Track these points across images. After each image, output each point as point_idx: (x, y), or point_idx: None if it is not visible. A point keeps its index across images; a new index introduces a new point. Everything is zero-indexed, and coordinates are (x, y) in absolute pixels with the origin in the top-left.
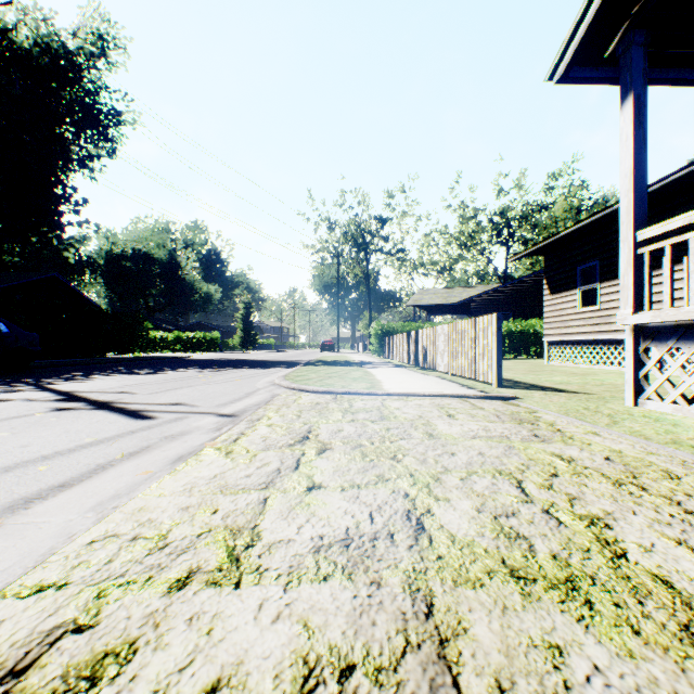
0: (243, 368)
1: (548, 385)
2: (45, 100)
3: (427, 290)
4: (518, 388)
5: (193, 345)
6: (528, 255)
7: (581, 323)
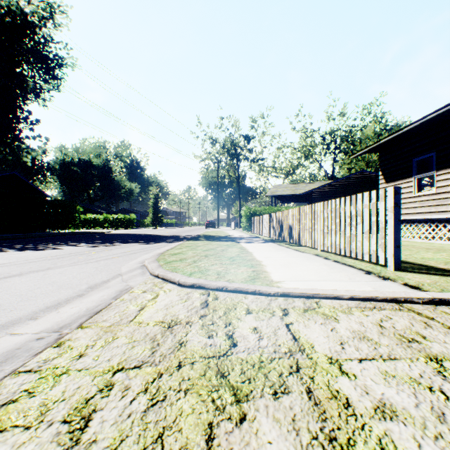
0: (137, 242)
1: (442, 266)
2: (5, 46)
3: (280, 185)
4: (422, 272)
5: (117, 223)
6: (367, 152)
7: (417, 205)
